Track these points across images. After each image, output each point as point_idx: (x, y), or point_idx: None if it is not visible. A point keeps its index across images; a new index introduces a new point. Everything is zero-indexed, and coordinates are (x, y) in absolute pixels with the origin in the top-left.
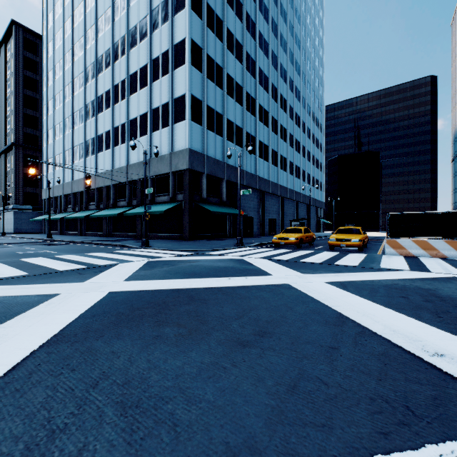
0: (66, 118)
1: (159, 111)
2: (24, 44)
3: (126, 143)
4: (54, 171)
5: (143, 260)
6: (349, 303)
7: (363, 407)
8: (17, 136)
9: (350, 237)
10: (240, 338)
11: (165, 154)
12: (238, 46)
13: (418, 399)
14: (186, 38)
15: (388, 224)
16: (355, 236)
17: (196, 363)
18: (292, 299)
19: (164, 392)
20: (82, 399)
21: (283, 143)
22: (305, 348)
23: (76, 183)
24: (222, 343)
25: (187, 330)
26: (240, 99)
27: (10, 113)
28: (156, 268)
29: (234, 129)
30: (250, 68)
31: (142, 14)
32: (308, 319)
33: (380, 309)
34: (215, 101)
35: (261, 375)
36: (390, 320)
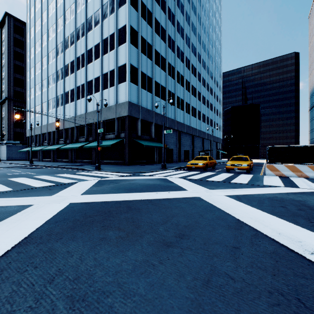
0: (43, 80)
1: (108, 75)
2: (14, 29)
3: (85, 98)
4: (35, 117)
5: (95, 179)
6: (244, 211)
7: (264, 300)
8: (9, 93)
9: (241, 163)
10: (165, 239)
11: (112, 105)
12: (163, 31)
13: (306, 292)
14: (127, 24)
15: (268, 154)
16: (244, 162)
17: (131, 261)
18: (202, 208)
19: (106, 287)
20: (40, 293)
21: (193, 98)
22: (215, 247)
23: (50, 126)
24: (151, 243)
25: (125, 233)
26: (164, 67)
27: (4, 76)
28: (104, 185)
29: (160, 88)
30: (171, 46)
31: (96, 8)
32: (215, 224)
33: (267, 216)
34: (146, 69)
35: (182, 271)
36: (276, 225)
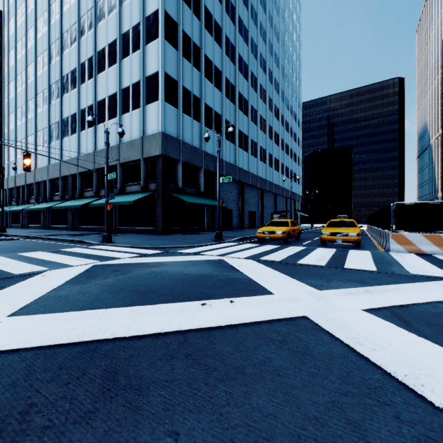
0: (29, 101)
1: (129, 90)
2: None
3: (93, 127)
4: (16, 159)
5: (87, 263)
6: None
7: None
8: None
9: (346, 231)
10: None
11: (136, 139)
12: (217, 28)
13: None
14: (159, 9)
15: (394, 216)
16: (351, 230)
17: None
18: (340, 377)
19: None
20: None
21: (262, 134)
22: None
23: (40, 172)
24: None
25: None
26: (219, 84)
27: None
28: (94, 280)
29: (213, 115)
30: (229, 52)
31: None
32: None
33: None
34: (192, 83)
35: None
36: None
